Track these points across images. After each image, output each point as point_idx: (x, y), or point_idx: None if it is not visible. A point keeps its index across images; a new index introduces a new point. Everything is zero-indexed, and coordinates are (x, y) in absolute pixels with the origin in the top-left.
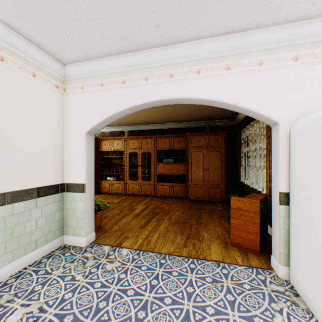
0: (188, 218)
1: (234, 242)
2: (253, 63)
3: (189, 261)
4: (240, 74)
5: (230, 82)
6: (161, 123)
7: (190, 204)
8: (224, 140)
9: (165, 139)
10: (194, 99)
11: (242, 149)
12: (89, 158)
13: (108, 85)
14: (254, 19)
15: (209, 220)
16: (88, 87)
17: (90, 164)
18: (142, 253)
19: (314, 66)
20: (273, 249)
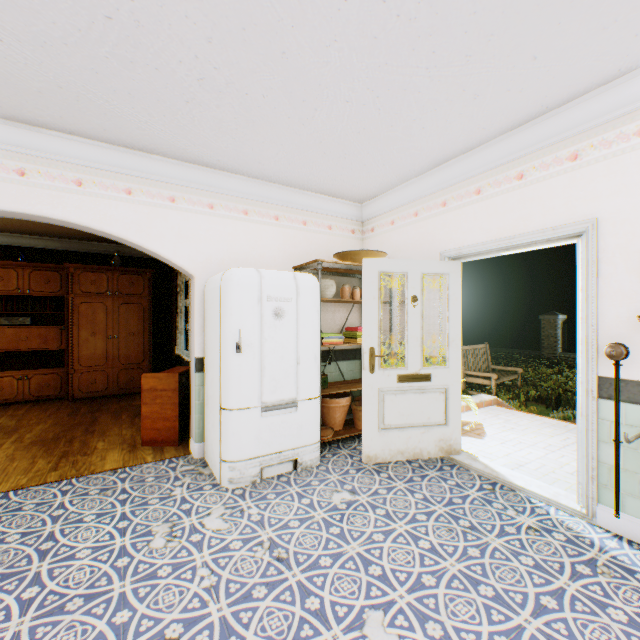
0: (69, 430)
1: (148, 439)
2: (165, 196)
3: (62, 485)
4: (147, 206)
5: (133, 212)
6: None
7: (76, 406)
8: (149, 285)
9: (7, 270)
10: (73, 223)
11: (183, 301)
12: None
13: None
14: (161, 149)
15: (113, 424)
16: None
17: None
18: None
19: (229, 220)
20: (192, 429)
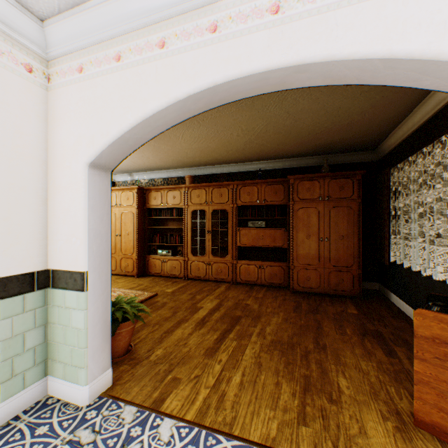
0: (298, 334)
1: (425, 419)
2: None
3: None
4: None
5: None
6: (244, 161)
7: (295, 299)
8: (357, 187)
9: (251, 187)
10: (336, 65)
11: (390, 202)
12: (98, 218)
13: (130, 55)
14: None
15: (339, 340)
16: (92, 66)
17: (99, 230)
18: (204, 438)
19: None
20: None
